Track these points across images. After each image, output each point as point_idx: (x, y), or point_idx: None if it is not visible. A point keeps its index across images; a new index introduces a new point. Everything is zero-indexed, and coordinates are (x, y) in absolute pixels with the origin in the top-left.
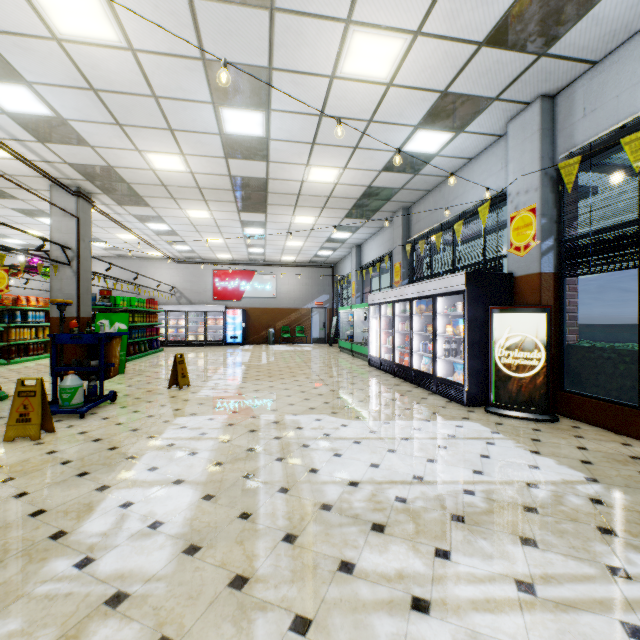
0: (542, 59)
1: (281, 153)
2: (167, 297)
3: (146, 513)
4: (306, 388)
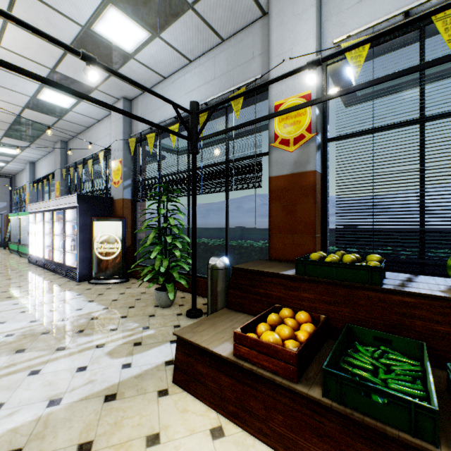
0: (113, 77)
1: None
2: None
3: None
4: None
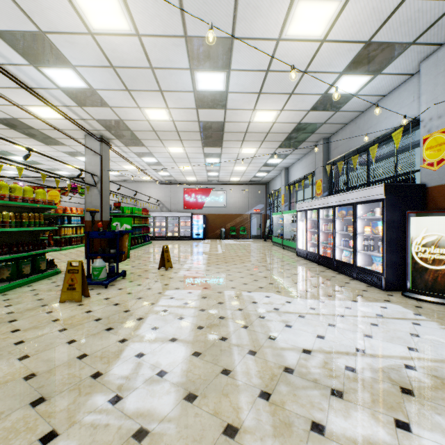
0: None
1: (235, 102)
2: (154, 207)
3: (154, 363)
4: (253, 272)
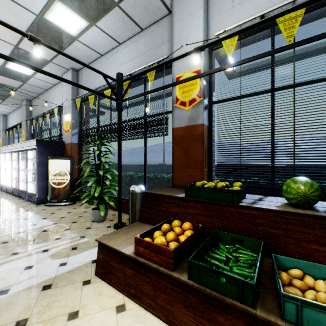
0: None
1: None
2: None
3: None
4: None
